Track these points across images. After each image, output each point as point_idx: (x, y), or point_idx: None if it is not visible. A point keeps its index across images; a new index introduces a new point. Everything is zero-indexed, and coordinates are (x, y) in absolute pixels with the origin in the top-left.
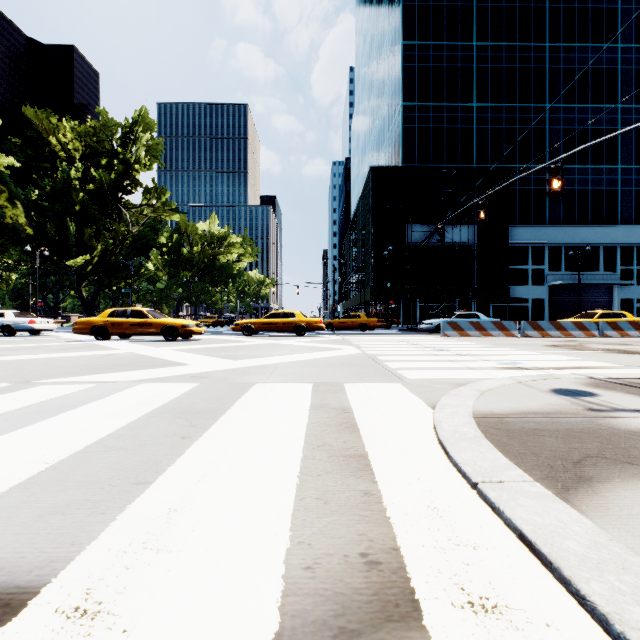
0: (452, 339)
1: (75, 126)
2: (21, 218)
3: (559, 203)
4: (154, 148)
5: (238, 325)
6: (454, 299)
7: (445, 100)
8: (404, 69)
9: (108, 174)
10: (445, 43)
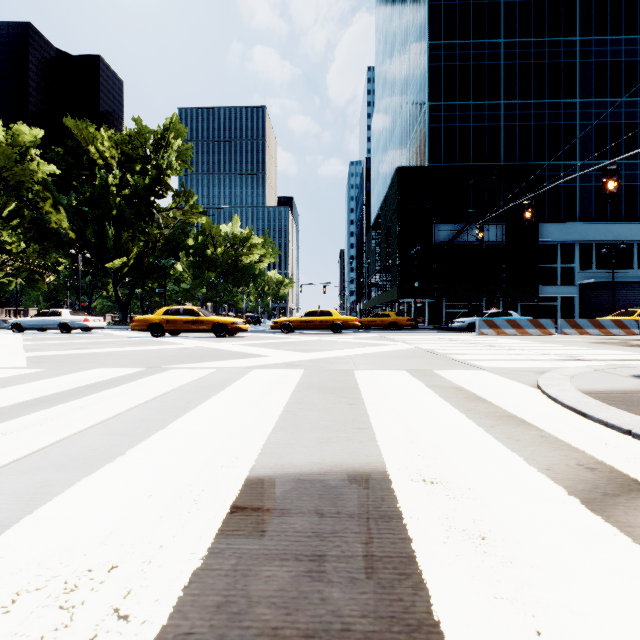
0: (490, 337)
1: (112, 134)
2: (64, 223)
3: (590, 200)
4: (184, 153)
5: (277, 323)
6: (481, 298)
7: (472, 98)
8: (430, 69)
9: (142, 180)
10: (472, 41)
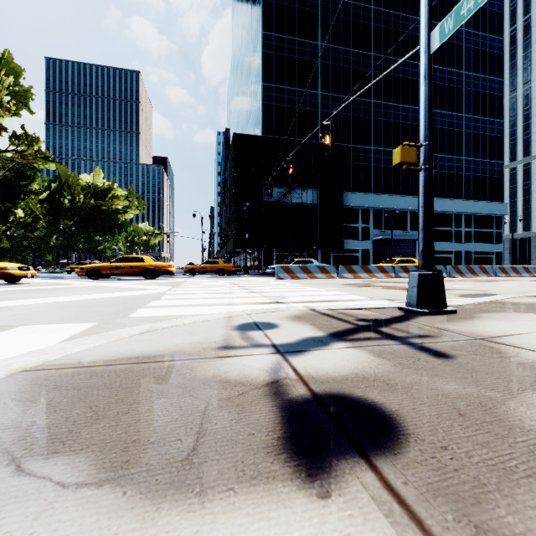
0: (280, 280)
1: None
2: None
3: (380, 177)
4: (21, 94)
5: (83, 269)
6: (304, 249)
7: (297, 86)
8: (264, 55)
9: None
10: (297, 39)
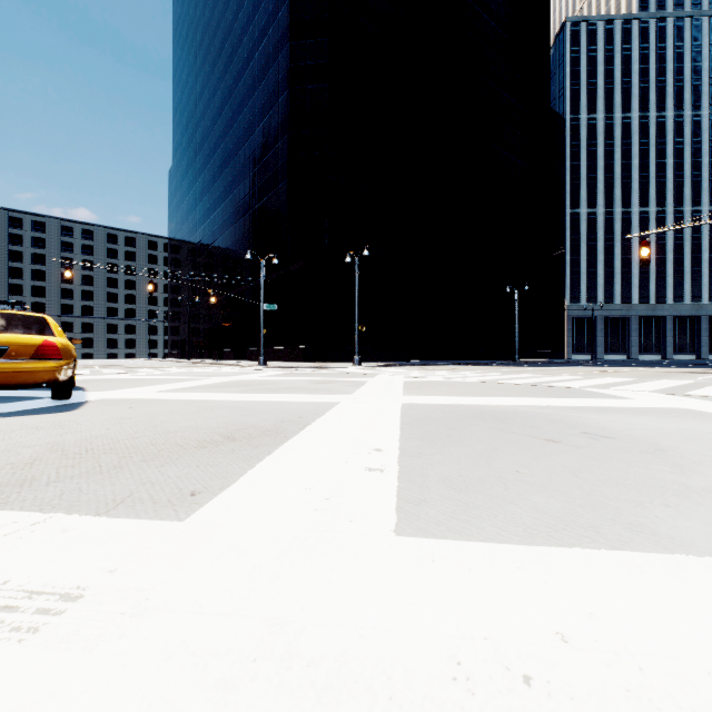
0: None
1: None
2: None
3: None
4: None
5: None
6: None
7: None
8: None
9: None
10: None
